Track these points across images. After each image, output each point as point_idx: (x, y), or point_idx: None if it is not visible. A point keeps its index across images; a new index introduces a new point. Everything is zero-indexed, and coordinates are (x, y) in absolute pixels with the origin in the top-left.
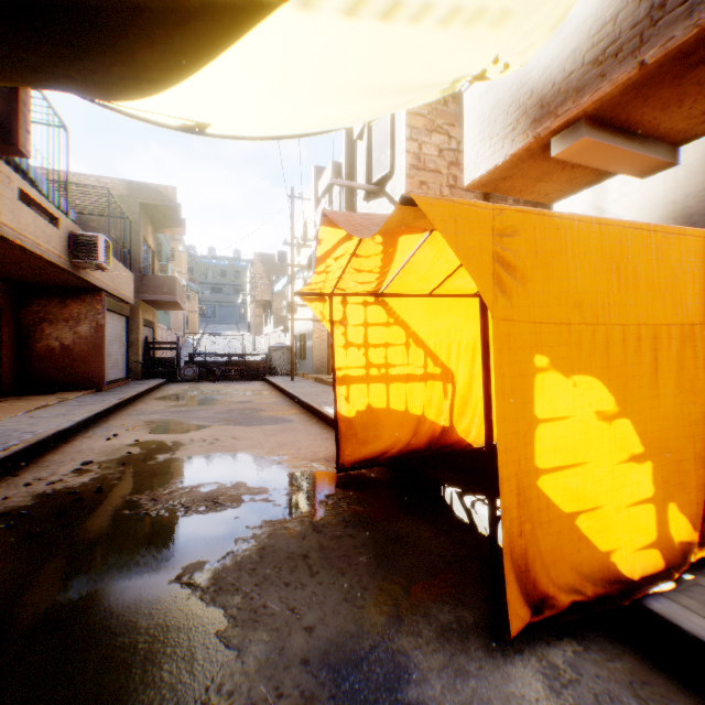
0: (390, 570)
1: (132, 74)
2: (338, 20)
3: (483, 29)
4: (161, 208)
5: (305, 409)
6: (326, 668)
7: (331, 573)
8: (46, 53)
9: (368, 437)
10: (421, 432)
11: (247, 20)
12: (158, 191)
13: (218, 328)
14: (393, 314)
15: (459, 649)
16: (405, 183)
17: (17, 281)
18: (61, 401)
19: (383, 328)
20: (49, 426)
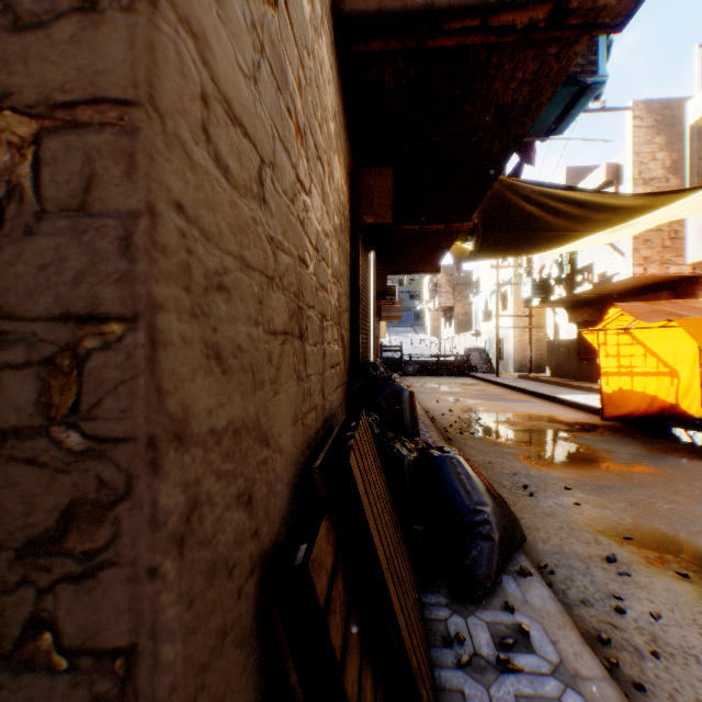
0: (650, 447)
1: (523, 255)
2: (622, 229)
3: (698, 213)
4: None
5: (534, 396)
6: (636, 455)
7: (622, 445)
8: (499, 257)
9: (618, 405)
10: (652, 405)
11: (581, 237)
12: None
13: (399, 331)
14: (634, 339)
15: (687, 459)
16: (631, 243)
17: None
18: None
19: (628, 347)
20: None
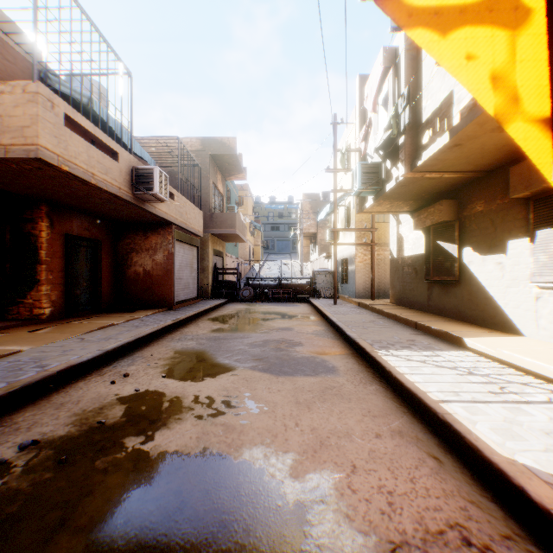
0: None
1: None
2: None
3: None
4: (225, 157)
5: (352, 346)
6: None
7: None
8: None
9: None
10: None
11: None
12: (222, 142)
13: (276, 258)
14: None
15: None
16: None
17: (110, 219)
18: (128, 320)
19: None
20: (70, 357)
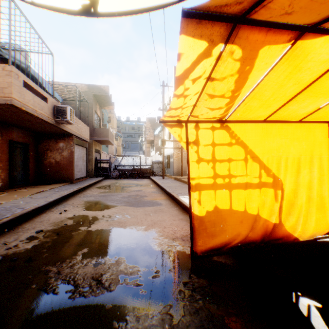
0: None
1: None
2: None
3: None
4: (102, 96)
5: (169, 196)
6: None
7: None
8: None
9: (215, 231)
10: (256, 227)
11: None
12: (100, 88)
13: (130, 153)
14: (235, 136)
15: None
16: None
17: (35, 131)
18: (50, 188)
19: (227, 147)
20: (33, 204)
